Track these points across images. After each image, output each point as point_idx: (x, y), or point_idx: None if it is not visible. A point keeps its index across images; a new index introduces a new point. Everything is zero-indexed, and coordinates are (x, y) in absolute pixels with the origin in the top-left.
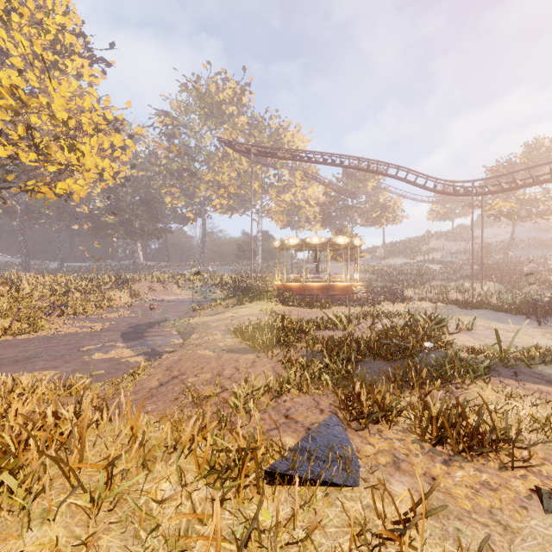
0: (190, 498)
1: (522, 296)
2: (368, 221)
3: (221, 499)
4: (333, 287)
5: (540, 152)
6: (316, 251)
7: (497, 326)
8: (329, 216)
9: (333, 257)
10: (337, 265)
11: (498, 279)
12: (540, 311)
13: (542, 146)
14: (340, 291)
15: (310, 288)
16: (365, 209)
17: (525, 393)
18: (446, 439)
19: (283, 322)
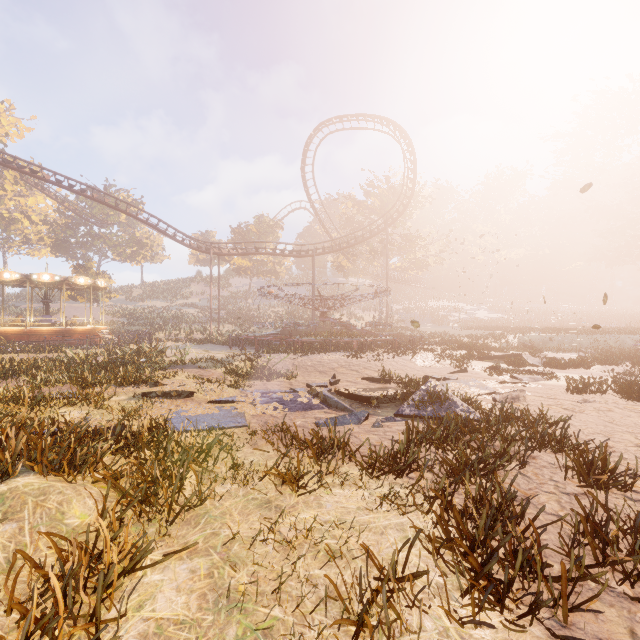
0: (1, 403)
1: (241, 334)
2: (122, 256)
3: (18, 400)
4: (71, 331)
5: (265, 226)
6: (47, 289)
7: (206, 352)
8: (64, 241)
9: (71, 296)
10: (78, 305)
11: (236, 322)
12: (231, 341)
13: (266, 222)
14: (80, 335)
15: (39, 333)
16: (117, 242)
17: (177, 370)
18: (127, 383)
19: (12, 361)
